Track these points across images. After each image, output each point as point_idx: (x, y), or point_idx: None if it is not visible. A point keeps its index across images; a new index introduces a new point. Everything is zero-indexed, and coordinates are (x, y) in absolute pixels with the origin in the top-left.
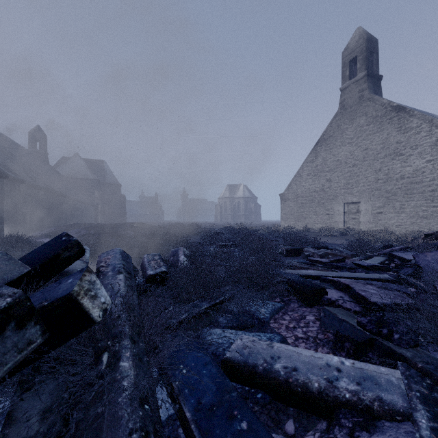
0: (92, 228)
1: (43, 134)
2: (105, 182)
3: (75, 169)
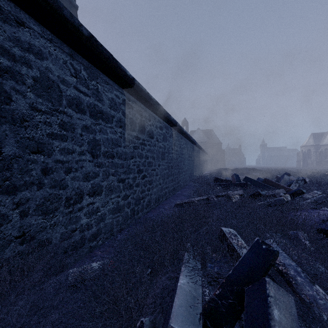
0: (234, 170)
1: (187, 122)
2: (213, 142)
3: (198, 137)
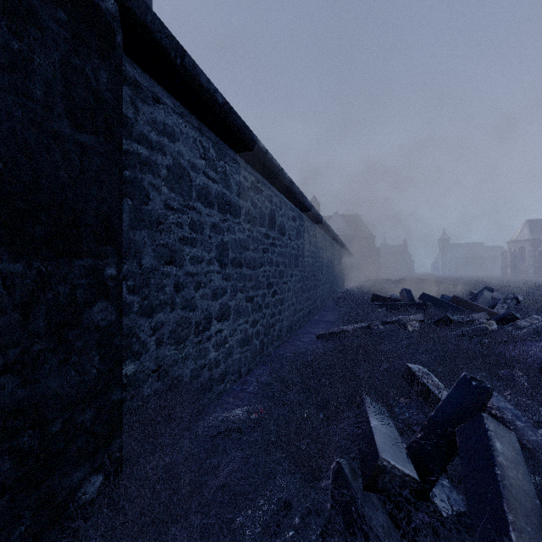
0: (398, 283)
1: (318, 202)
2: (360, 236)
3: (336, 227)
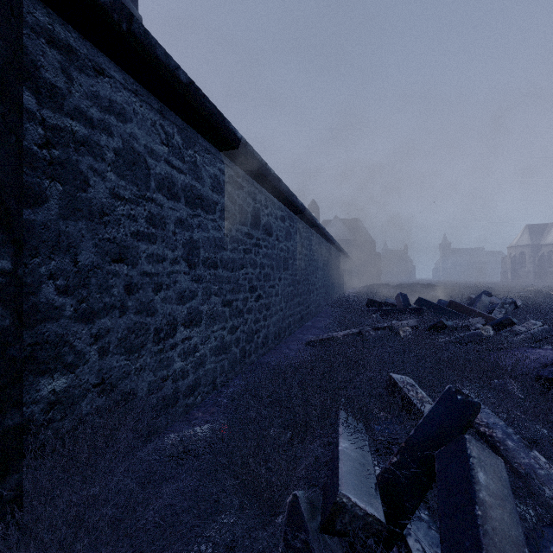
0: (397, 288)
1: (317, 206)
2: (360, 241)
3: (335, 231)
